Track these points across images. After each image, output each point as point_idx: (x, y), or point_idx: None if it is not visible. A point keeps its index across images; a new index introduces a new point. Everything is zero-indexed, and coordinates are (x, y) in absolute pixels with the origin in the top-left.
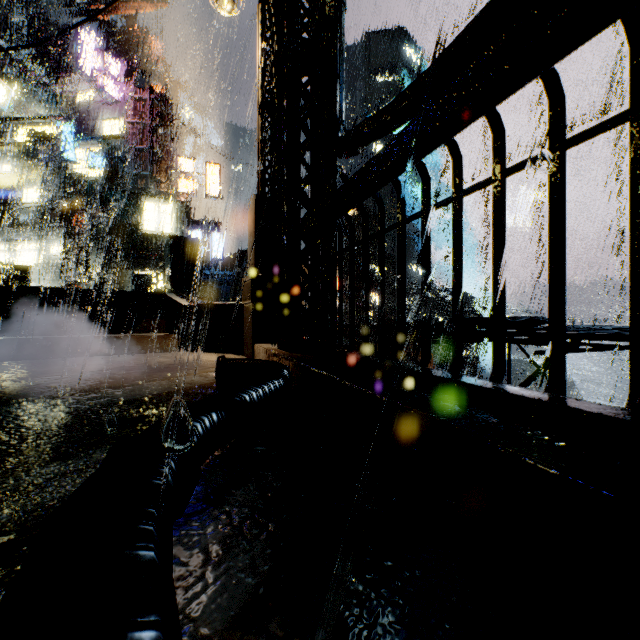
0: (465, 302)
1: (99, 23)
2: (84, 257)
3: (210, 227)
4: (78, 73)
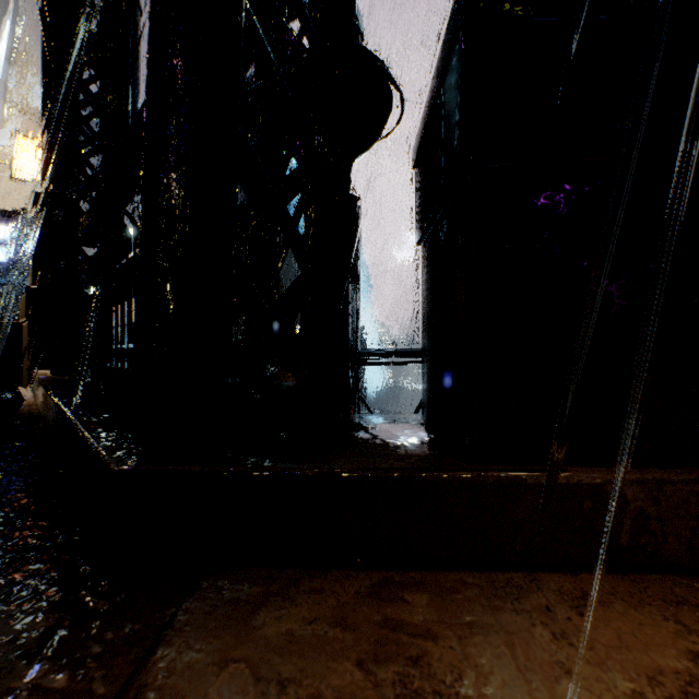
0: None
1: None
2: None
3: (25, 221)
4: None
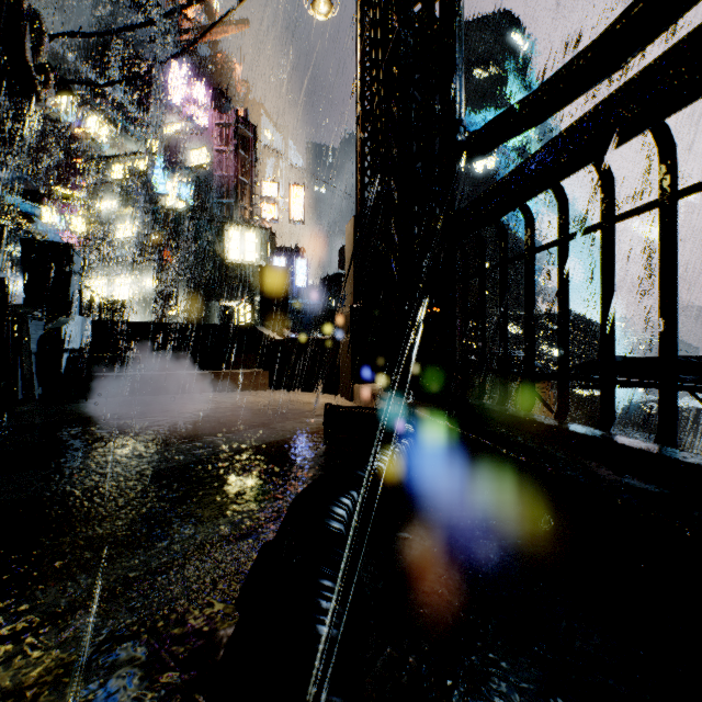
0: (588, 330)
1: (186, 53)
2: (173, 289)
3: (293, 253)
4: (168, 105)
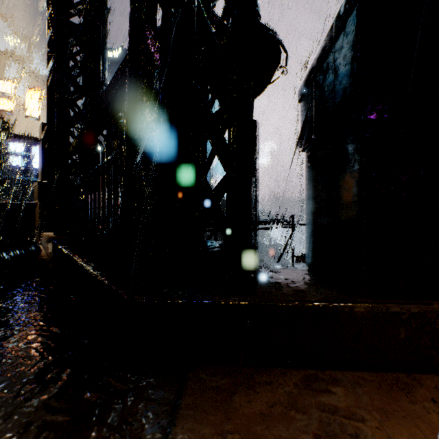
0: None
1: None
2: None
3: (32, 141)
4: None
